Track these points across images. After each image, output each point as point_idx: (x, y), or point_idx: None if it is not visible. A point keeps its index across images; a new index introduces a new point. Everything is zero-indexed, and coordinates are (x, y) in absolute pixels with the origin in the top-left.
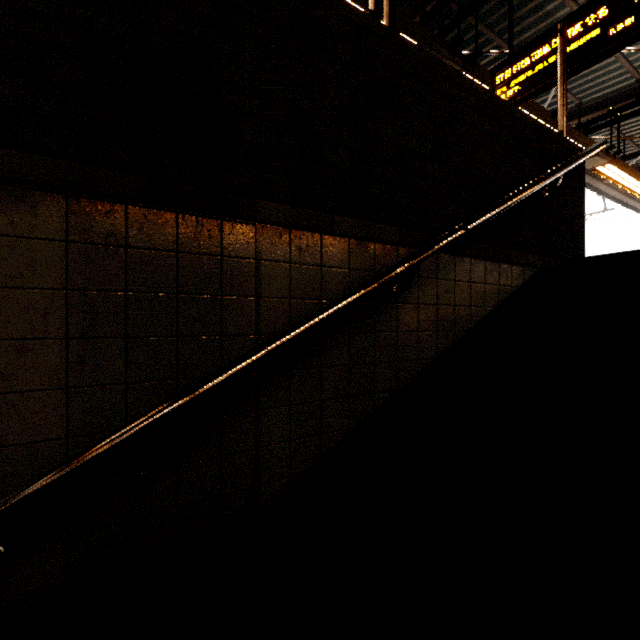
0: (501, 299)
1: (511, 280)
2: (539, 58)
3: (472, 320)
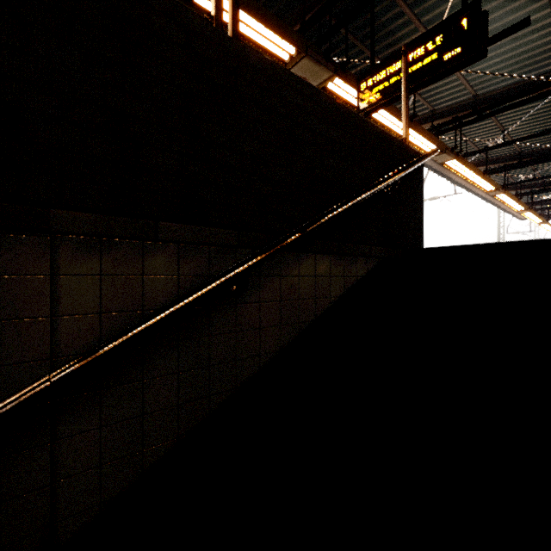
0: (346, 288)
1: (356, 271)
2: (393, 72)
3: (317, 311)
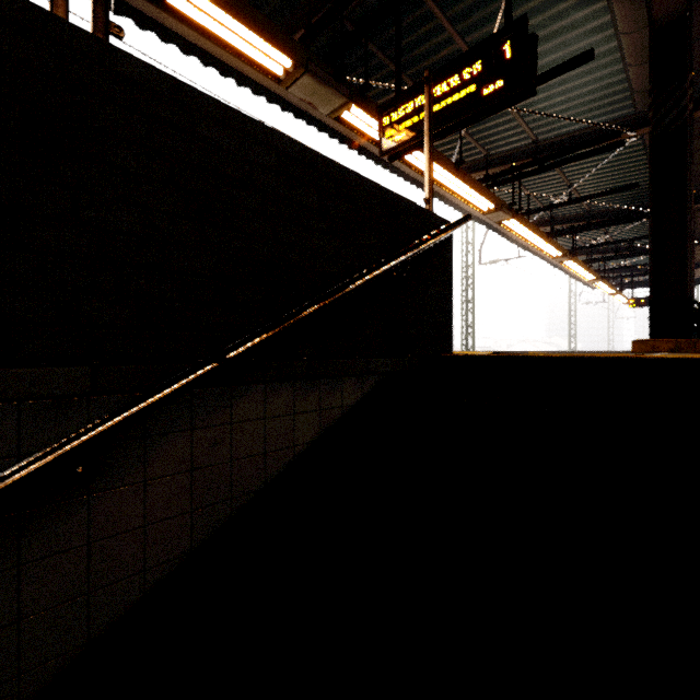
0: (324, 427)
1: (342, 398)
2: (422, 105)
3: (269, 471)
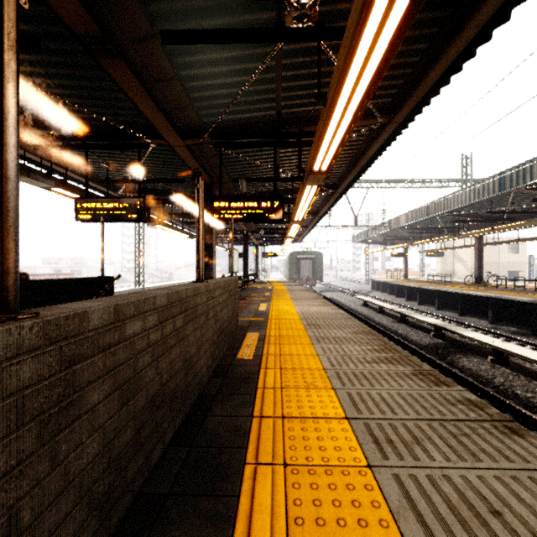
0: None
1: None
2: (100, 208)
3: None
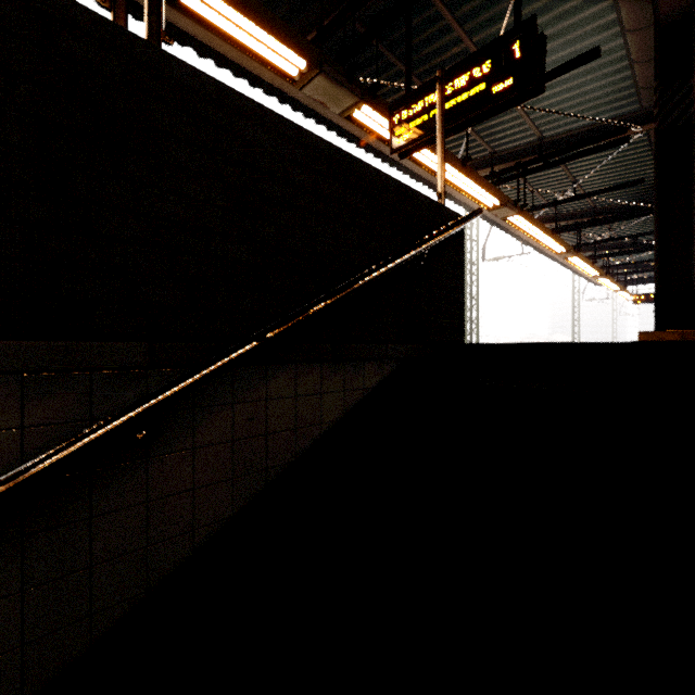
0: (348, 408)
1: (363, 380)
2: (432, 104)
3: (299, 446)
